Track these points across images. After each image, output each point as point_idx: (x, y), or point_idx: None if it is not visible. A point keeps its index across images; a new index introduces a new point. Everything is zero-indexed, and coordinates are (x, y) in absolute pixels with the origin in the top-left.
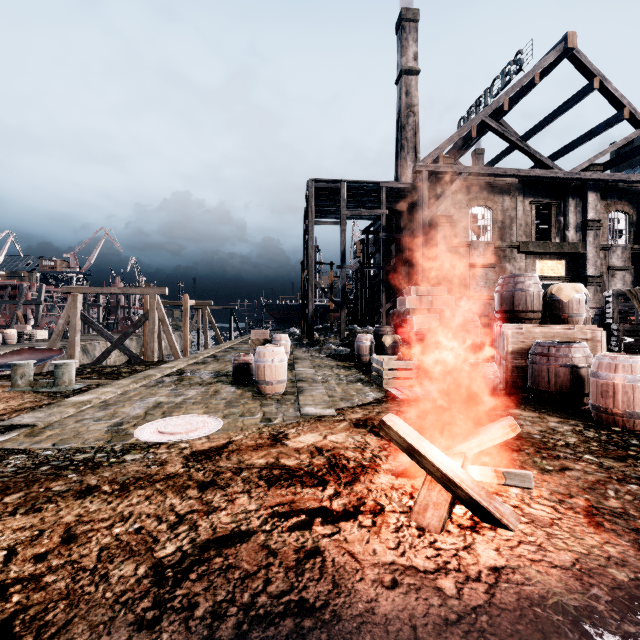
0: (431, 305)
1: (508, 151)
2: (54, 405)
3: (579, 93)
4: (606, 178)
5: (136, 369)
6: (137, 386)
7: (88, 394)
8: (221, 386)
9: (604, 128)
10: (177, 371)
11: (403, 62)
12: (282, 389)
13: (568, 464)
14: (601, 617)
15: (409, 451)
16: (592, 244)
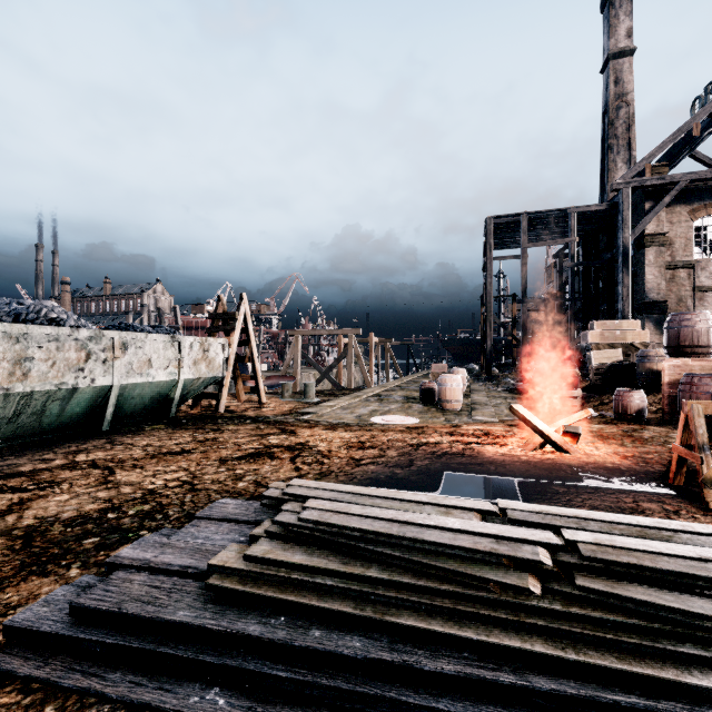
0: (619, 340)
1: None
2: (318, 406)
3: None
4: None
5: (345, 392)
6: (354, 401)
7: (330, 402)
8: (412, 404)
9: None
10: (375, 395)
11: (611, 45)
12: (459, 407)
13: (647, 446)
14: (583, 468)
15: (523, 420)
16: None
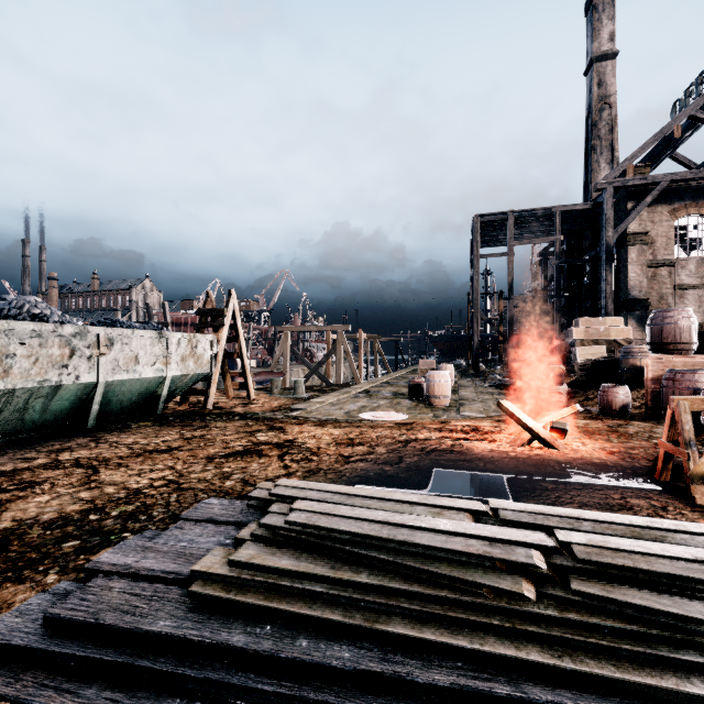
0: (603, 336)
1: None
2: (307, 402)
3: None
4: None
5: (334, 388)
6: (343, 397)
7: (320, 398)
8: (401, 400)
9: None
10: (364, 390)
11: (594, 48)
12: (447, 403)
13: (632, 441)
14: (571, 464)
15: (511, 416)
16: None
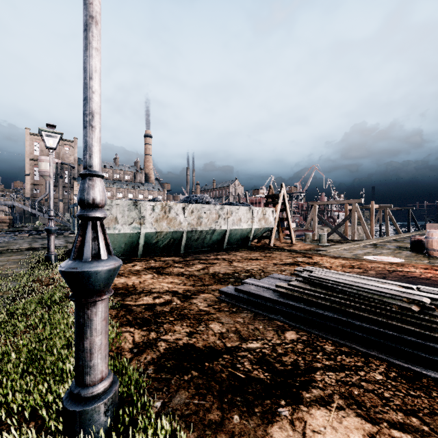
0: None
1: None
2: (327, 247)
3: None
4: None
5: (348, 241)
6: (354, 246)
7: (336, 246)
8: (402, 251)
9: None
10: (372, 244)
11: None
12: None
13: None
14: None
15: None
16: None
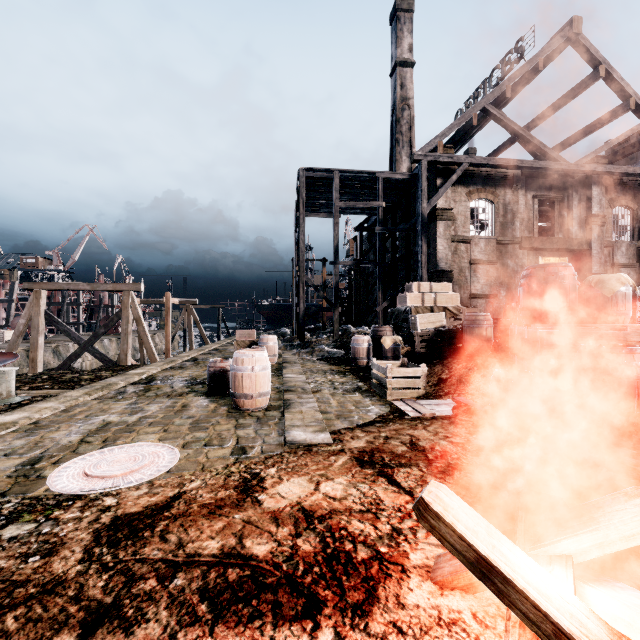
0: (434, 303)
1: (507, 145)
2: None
3: (583, 82)
4: (612, 171)
5: (101, 375)
6: (90, 399)
7: (19, 412)
8: (192, 398)
9: (608, 119)
10: (147, 378)
11: (398, 53)
12: (265, 403)
13: None
14: None
15: (480, 569)
16: (596, 240)
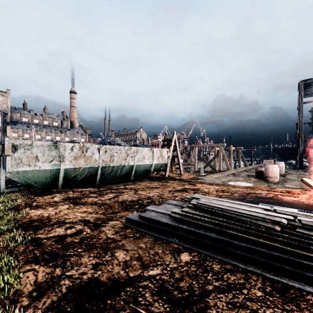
0: None
1: None
2: (204, 176)
3: None
4: None
5: (217, 172)
6: (221, 175)
7: (210, 175)
8: (250, 178)
9: None
10: (232, 173)
11: None
12: (276, 180)
13: None
14: None
15: (309, 186)
16: None
